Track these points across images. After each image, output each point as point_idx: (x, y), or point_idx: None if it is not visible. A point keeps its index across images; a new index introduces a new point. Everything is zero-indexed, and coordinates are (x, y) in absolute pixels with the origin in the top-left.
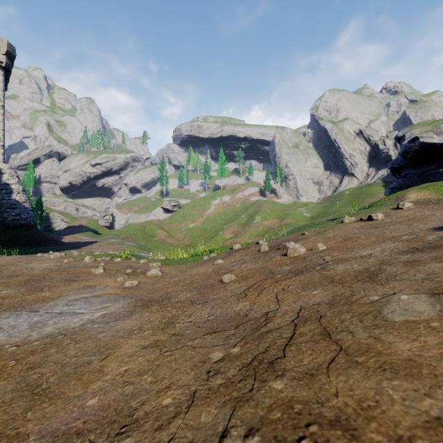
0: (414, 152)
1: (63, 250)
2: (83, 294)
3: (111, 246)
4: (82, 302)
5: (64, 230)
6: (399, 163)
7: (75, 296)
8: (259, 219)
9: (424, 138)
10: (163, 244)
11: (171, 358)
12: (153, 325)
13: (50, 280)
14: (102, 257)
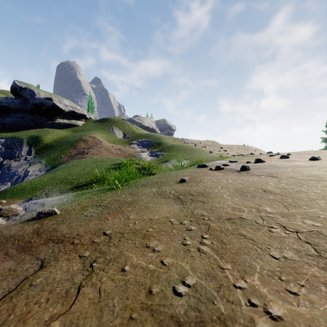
0: (48, 107)
1: None
2: None
3: None
4: None
5: None
6: (17, 106)
7: None
8: None
9: (55, 101)
10: None
11: None
12: None
13: None
14: None
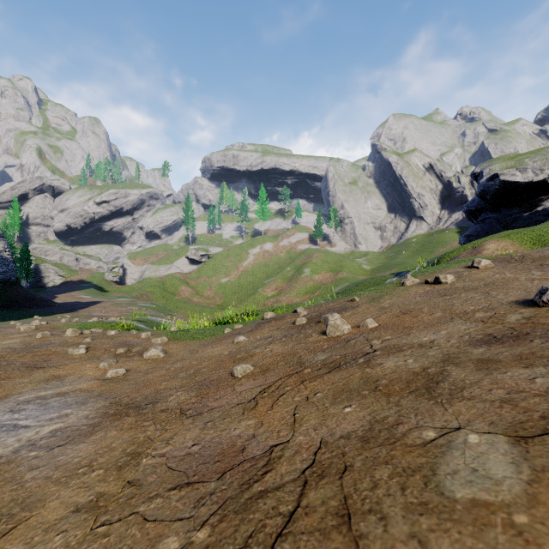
0: (494, 192)
1: (53, 314)
2: (43, 391)
3: (119, 307)
4: (35, 405)
5: (59, 286)
6: (476, 206)
7: (30, 395)
8: (309, 273)
9: (505, 176)
10: (188, 304)
11: (101, 544)
12: (110, 458)
13: (5, 367)
14: (96, 326)
